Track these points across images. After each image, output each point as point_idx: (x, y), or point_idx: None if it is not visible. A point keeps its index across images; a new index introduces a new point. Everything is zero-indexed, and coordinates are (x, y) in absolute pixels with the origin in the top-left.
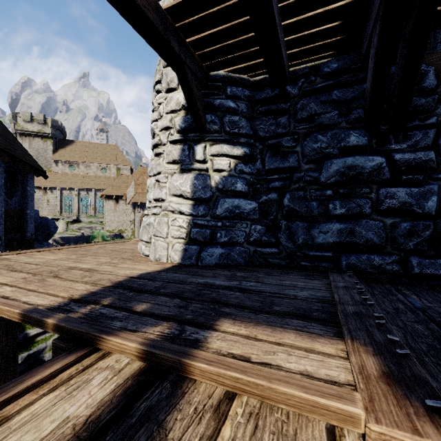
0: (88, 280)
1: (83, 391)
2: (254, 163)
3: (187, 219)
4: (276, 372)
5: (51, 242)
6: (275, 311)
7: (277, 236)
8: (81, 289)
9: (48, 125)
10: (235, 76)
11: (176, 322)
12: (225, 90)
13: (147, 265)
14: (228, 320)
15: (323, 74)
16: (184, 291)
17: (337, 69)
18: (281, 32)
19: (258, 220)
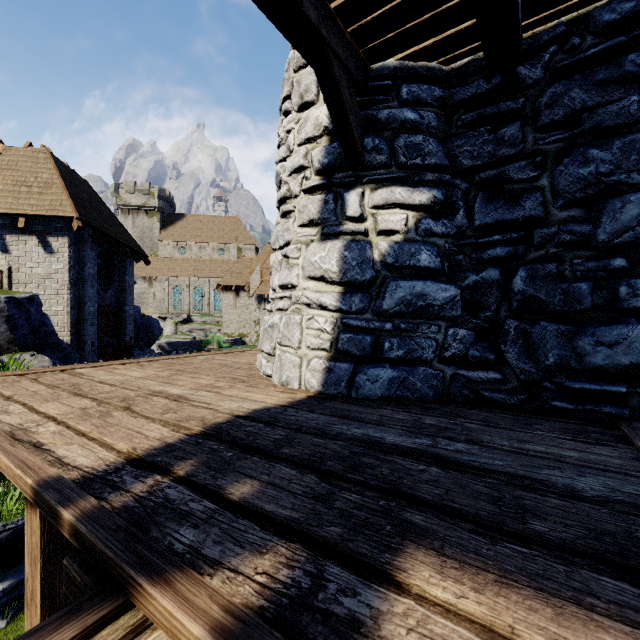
0: (171, 417)
1: None
2: (452, 217)
3: (332, 317)
4: None
5: (155, 348)
6: (536, 533)
7: (498, 349)
8: (154, 435)
9: (154, 196)
10: (415, 66)
11: (305, 544)
12: (398, 92)
13: (266, 393)
14: (425, 552)
15: (601, 28)
16: (325, 454)
17: (634, 10)
18: None
19: (461, 318)
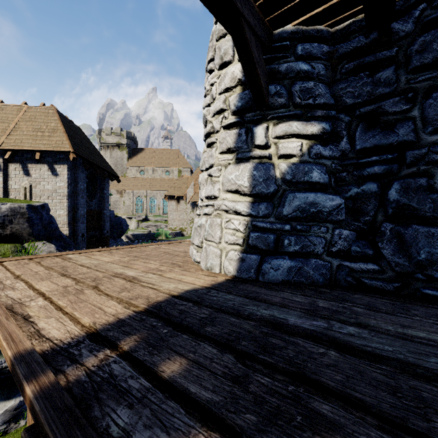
0: (125, 295)
1: None
2: (337, 143)
3: (244, 220)
4: None
5: (124, 238)
6: None
7: (375, 246)
8: (110, 311)
9: (124, 136)
10: (308, 29)
11: (224, 433)
12: (294, 50)
13: (196, 276)
14: None
15: None
16: (240, 333)
17: None
18: None
19: (344, 222)
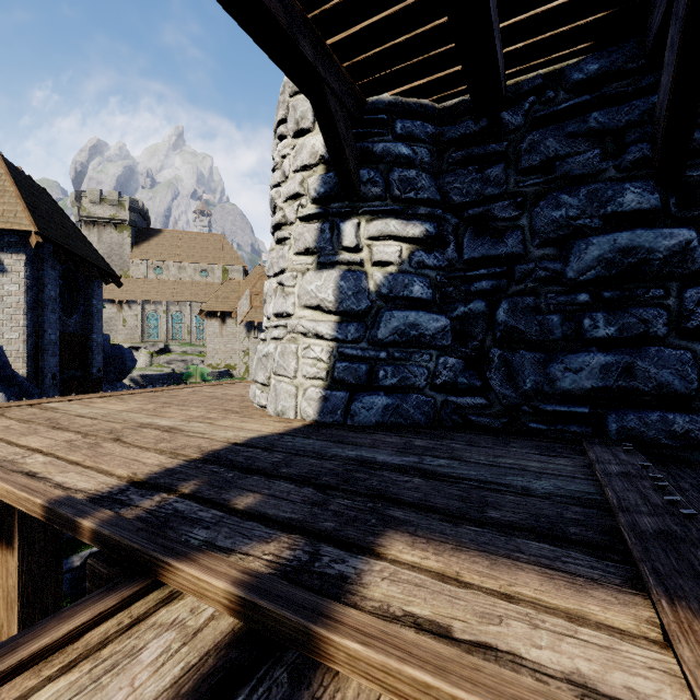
0: (165, 446)
1: (122, 677)
2: (443, 250)
3: (329, 347)
4: (514, 678)
5: (127, 382)
6: (491, 519)
7: (484, 377)
8: (152, 462)
9: (125, 207)
10: (409, 102)
11: (304, 534)
12: (393, 127)
13: (262, 423)
14: (401, 535)
15: (571, 85)
16: (321, 472)
17: (598, 73)
18: (494, 10)
19: (451, 348)
